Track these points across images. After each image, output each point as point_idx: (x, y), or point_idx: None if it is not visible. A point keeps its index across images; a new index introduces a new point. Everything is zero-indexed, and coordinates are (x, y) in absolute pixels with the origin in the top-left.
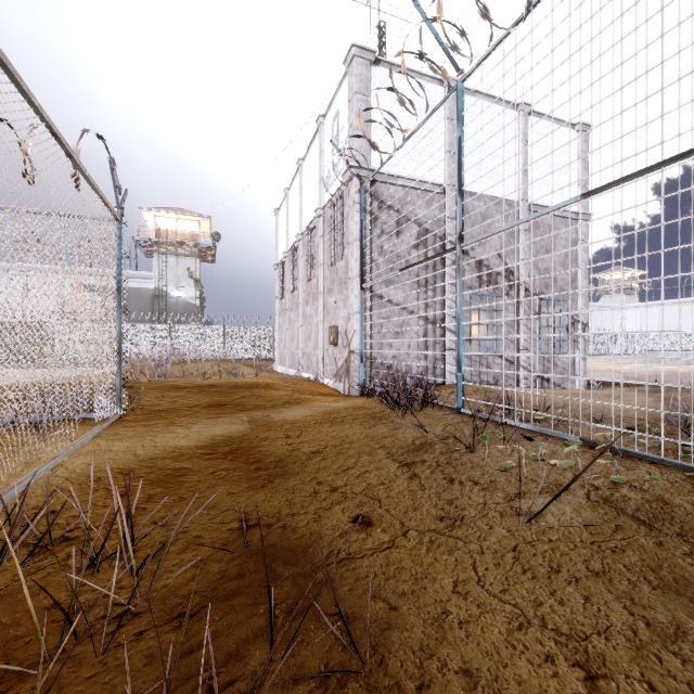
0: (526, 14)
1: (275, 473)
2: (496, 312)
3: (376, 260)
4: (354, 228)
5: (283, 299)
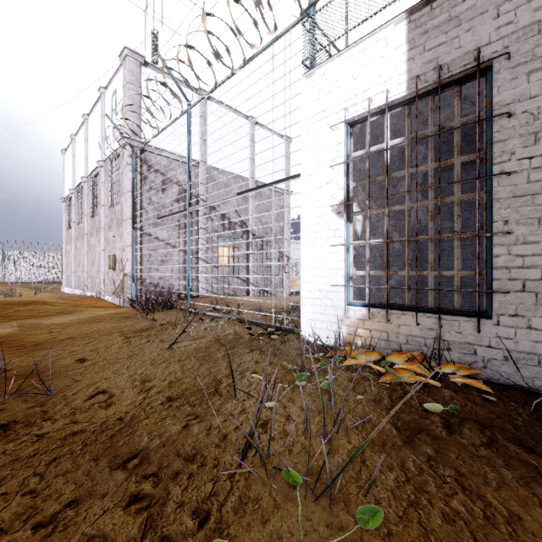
0: (214, 89)
1: (33, 349)
2: (234, 248)
3: (146, 208)
4: (127, 182)
5: (70, 229)
